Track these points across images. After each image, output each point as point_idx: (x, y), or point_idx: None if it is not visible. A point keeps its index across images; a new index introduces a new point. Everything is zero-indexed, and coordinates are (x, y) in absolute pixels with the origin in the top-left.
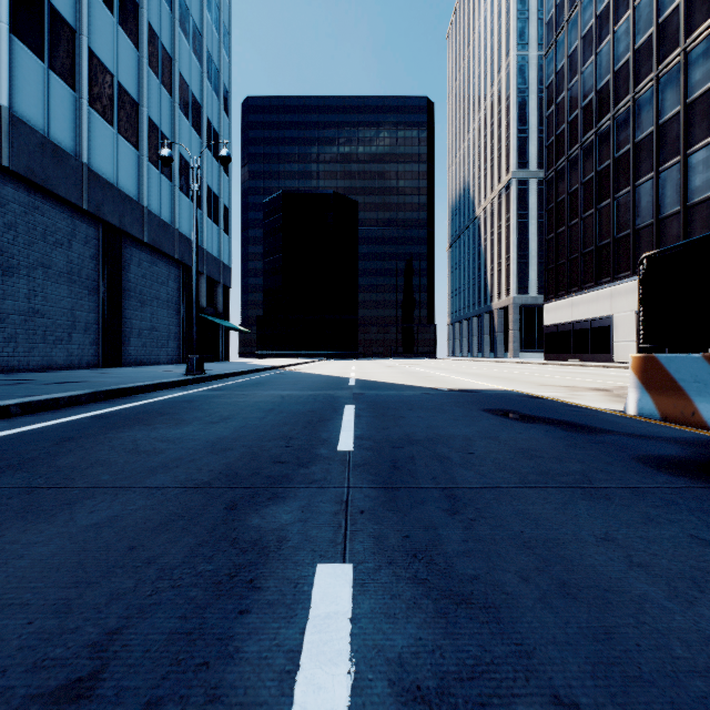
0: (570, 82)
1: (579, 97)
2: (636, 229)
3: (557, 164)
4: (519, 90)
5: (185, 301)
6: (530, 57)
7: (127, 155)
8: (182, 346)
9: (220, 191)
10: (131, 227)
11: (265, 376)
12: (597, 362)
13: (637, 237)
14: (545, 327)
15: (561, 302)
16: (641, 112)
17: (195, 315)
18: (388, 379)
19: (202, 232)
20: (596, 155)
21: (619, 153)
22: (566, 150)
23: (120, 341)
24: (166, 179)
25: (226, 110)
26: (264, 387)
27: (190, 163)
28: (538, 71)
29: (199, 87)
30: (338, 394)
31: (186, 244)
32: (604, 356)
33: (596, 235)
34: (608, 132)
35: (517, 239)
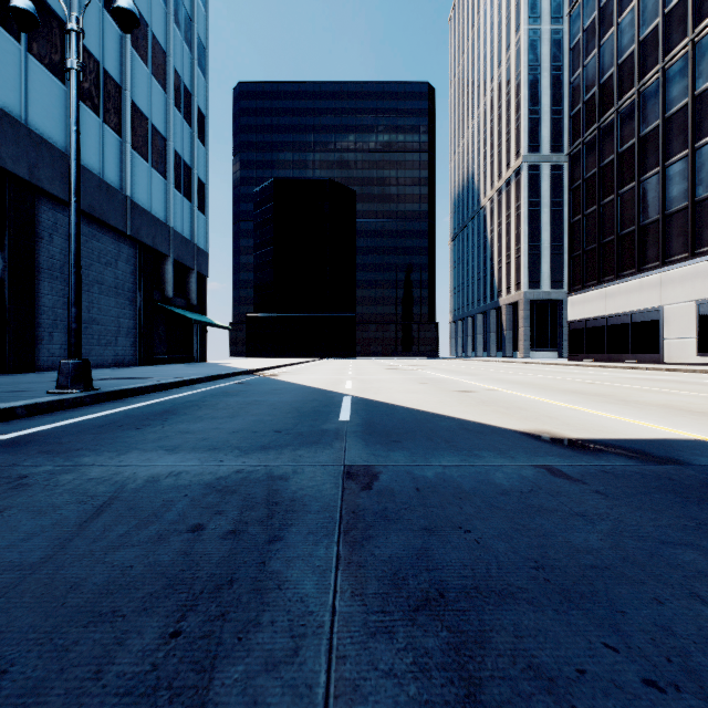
0: (603, 37)
1: (615, 52)
2: (696, 200)
3: (585, 135)
4: (531, 67)
5: (143, 288)
6: (543, 31)
7: (44, 86)
8: (138, 344)
9: (193, 161)
10: (51, 184)
11: (211, 390)
12: (640, 363)
13: (698, 211)
14: (569, 323)
15: (591, 293)
16: (705, 56)
17: (73, 288)
18: (409, 399)
19: (168, 206)
20: (638, 118)
21: (672, 111)
22: (597, 117)
23: (32, 336)
24: (113, 131)
25: (202, 68)
26: (148, 431)
27: (149, 119)
28: (551, 47)
29: (163, 29)
30: (301, 478)
31: (144, 218)
32: (649, 356)
33: (638, 213)
34: (655, 88)
35: (528, 228)
